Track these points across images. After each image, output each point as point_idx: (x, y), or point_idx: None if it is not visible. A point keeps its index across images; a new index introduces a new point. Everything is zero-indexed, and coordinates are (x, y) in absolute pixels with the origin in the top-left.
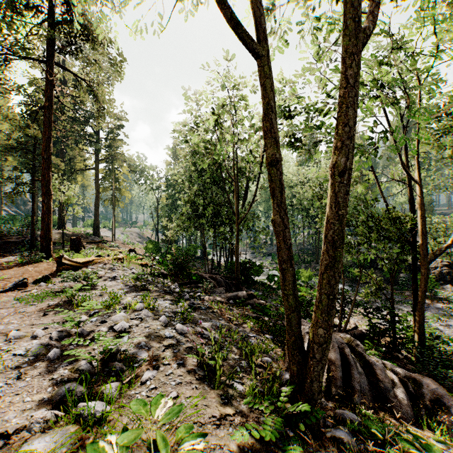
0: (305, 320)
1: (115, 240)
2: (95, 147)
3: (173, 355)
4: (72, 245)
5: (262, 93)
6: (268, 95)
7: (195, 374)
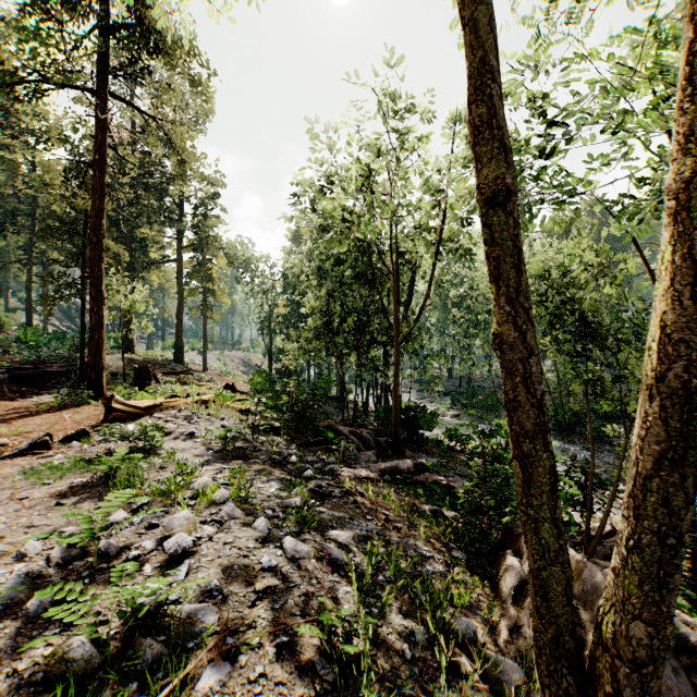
0: None
1: (206, 369)
2: (177, 228)
3: (270, 618)
4: (136, 379)
5: (468, 42)
6: (482, 43)
7: (315, 676)
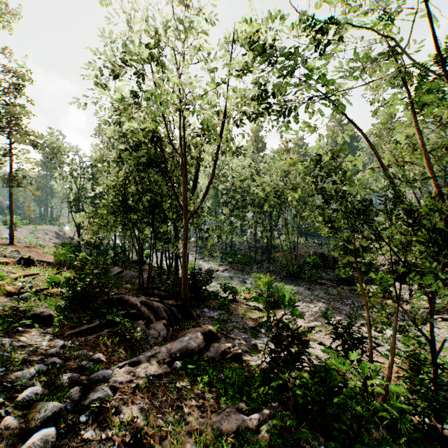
0: None
1: (14, 242)
2: None
3: None
4: None
5: None
6: None
7: None
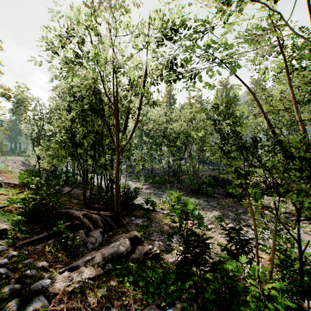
0: None
1: None
2: None
3: None
4: None
5: None
6: None
7: None
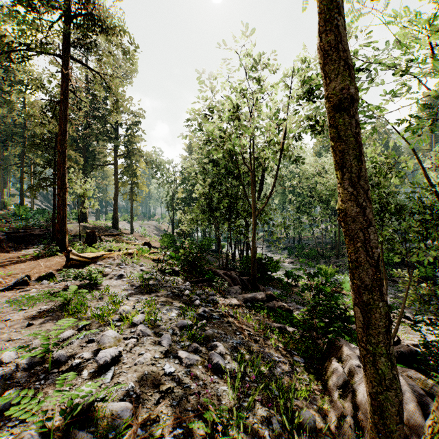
0: (347, 342)
1: (133, 232)
2: (114, 143)
3: (169, 413)
4: (87, 239)
5: None
6: None
7: None
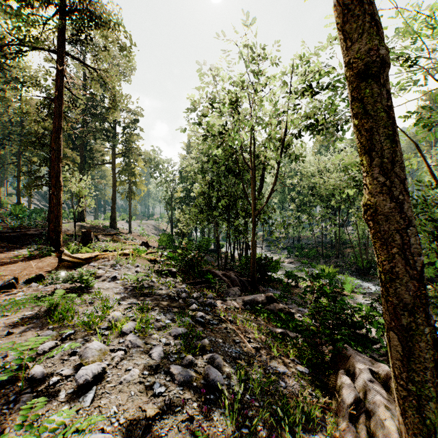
0: (355, 351)
1: (131, 232)
2: (112, 142)
3: None
4: (83, 239)
5: None
6: None
7: None
